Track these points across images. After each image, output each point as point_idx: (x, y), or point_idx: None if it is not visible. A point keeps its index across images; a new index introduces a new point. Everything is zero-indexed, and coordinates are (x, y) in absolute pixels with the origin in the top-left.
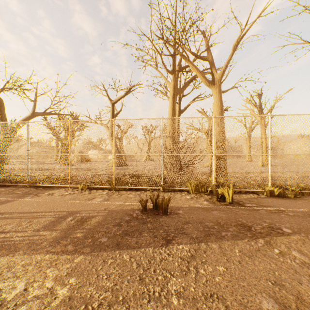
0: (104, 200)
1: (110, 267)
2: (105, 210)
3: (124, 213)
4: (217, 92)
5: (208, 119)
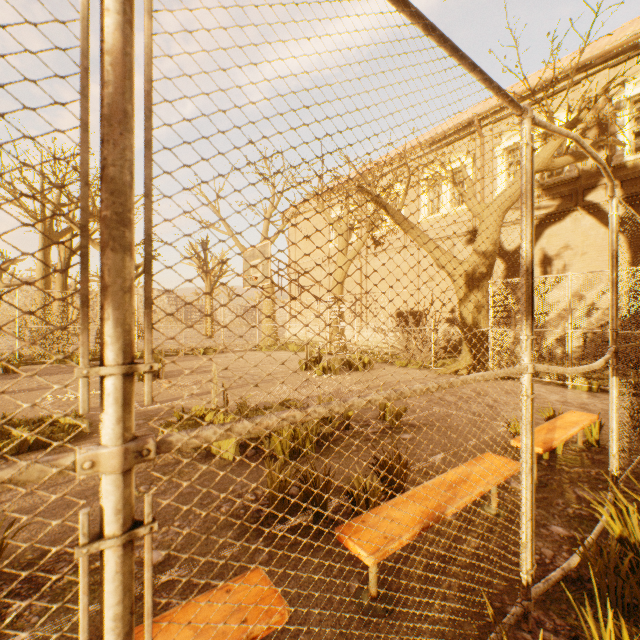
0: None
1: None
2: None
3: None
4: None
5: None
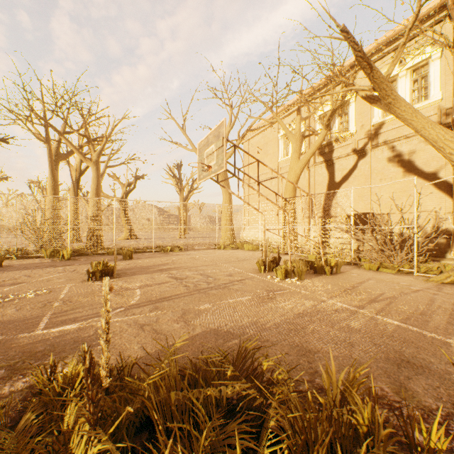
0: None
1: None
2: None
3: None
4: (95, 170)
5: (121, 185)
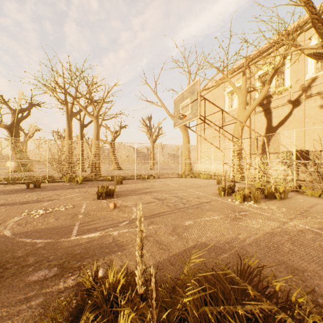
0: (2, 187)
1: (6, 196)
2: (3, 190)
3: (15, 189)
4: (96, 122)
5: (111, 133)
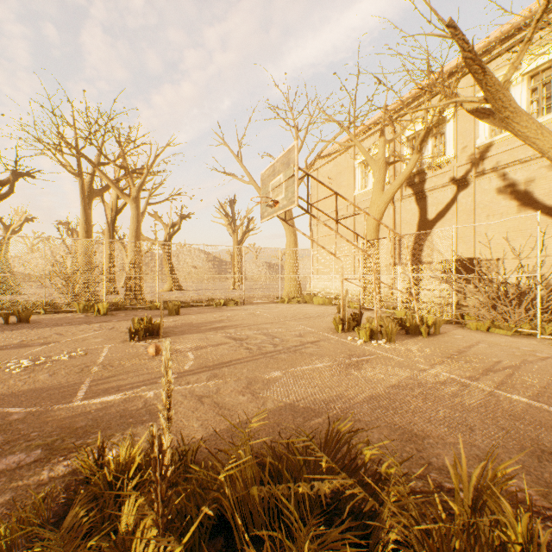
0: None
1: None
2: None
3: None
4: (135, 208)
5: (164, 226)
